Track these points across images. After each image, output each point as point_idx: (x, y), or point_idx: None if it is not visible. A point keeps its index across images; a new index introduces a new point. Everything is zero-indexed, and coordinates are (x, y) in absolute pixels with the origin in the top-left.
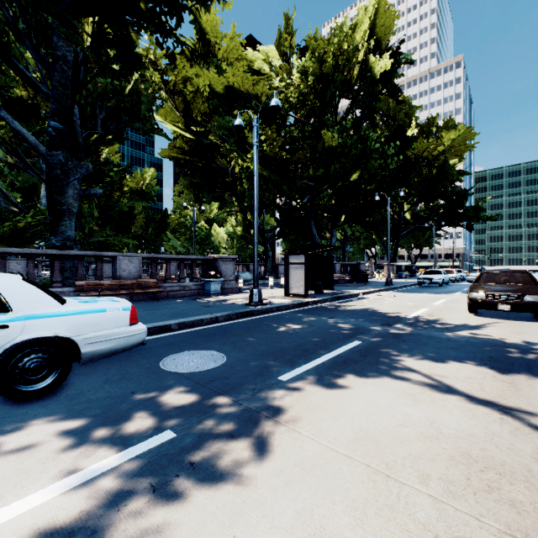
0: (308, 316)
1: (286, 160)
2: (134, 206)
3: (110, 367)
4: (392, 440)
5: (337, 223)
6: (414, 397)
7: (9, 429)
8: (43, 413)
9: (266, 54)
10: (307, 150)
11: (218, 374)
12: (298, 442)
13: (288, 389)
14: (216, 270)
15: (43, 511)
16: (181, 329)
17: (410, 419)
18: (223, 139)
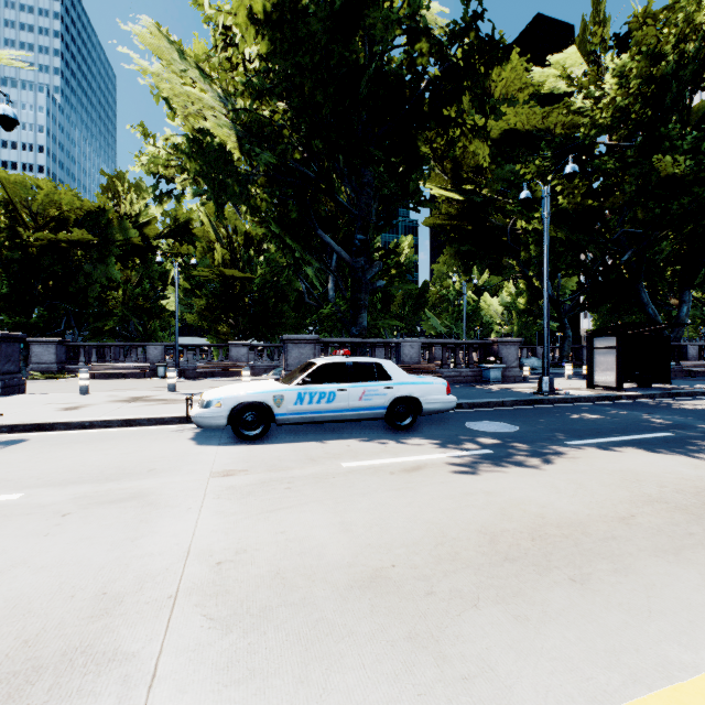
0: (615, 410)
1: (591, 209)
2: (393, 283)
3: (432, 423)
4: (651, 475)
5: (692, 281)
6: (697, 466)
7: (402, 438)
8: (412, 435)
9: (561, 62)
10: (629, 184)
11: (513, 435)
12: (575, 465)
13: (573, 448)
14: (495, 355)
15: (444, 459)
16: (470, 409)
17: (679, 472)
18: (499, 192)
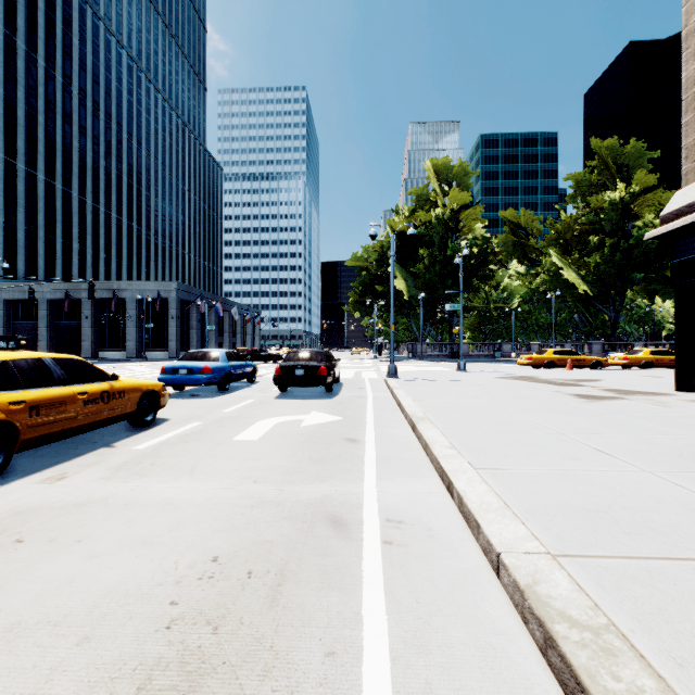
0: None
1: None
2: None
3: None
4: None
5: None
6: None
7: None
8: None
9: None
10: None
11: None
12: None
13: None
14: None
15: None
16: None
17: None
18: None
